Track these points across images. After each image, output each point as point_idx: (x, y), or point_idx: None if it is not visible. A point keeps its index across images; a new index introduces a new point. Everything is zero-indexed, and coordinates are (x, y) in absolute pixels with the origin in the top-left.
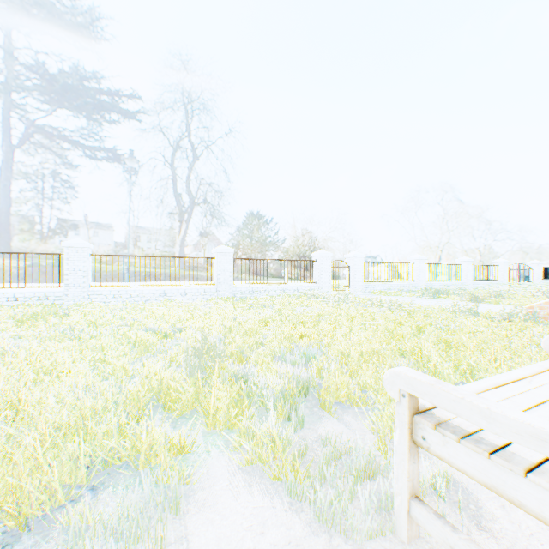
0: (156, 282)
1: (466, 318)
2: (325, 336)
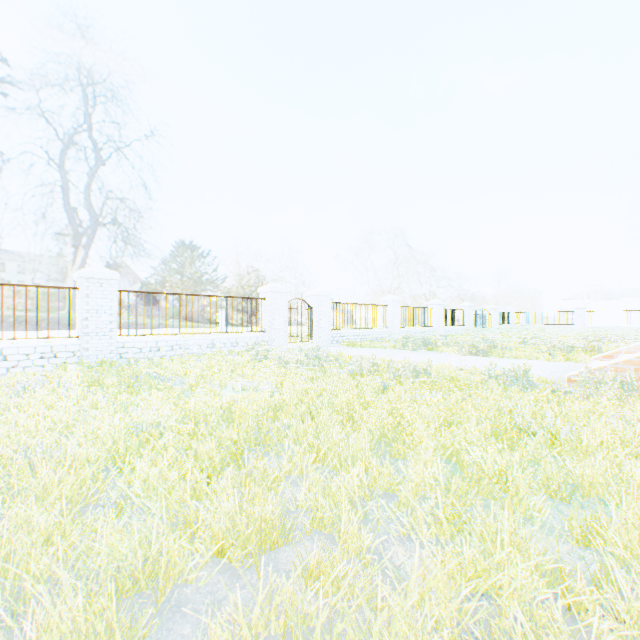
0: (9, 332)
1: (529, 393)
2: (302, 504)
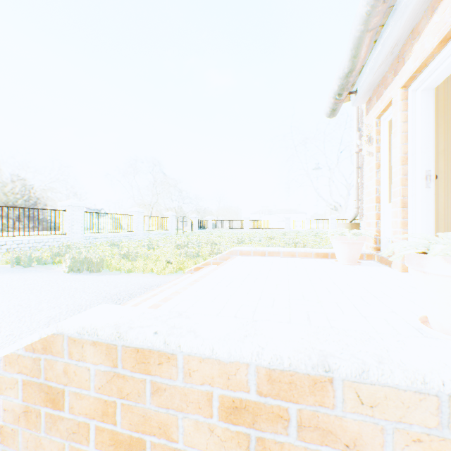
0: None
1: None
2: None
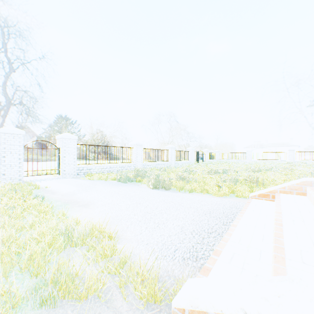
0: None
1: None
2: None
